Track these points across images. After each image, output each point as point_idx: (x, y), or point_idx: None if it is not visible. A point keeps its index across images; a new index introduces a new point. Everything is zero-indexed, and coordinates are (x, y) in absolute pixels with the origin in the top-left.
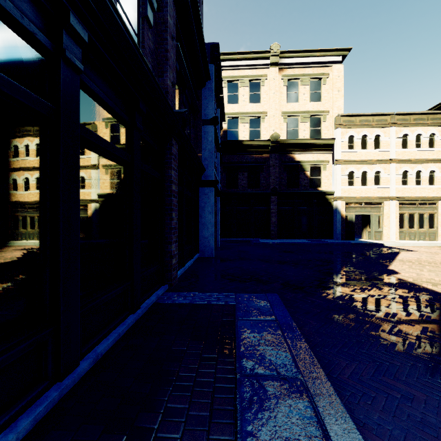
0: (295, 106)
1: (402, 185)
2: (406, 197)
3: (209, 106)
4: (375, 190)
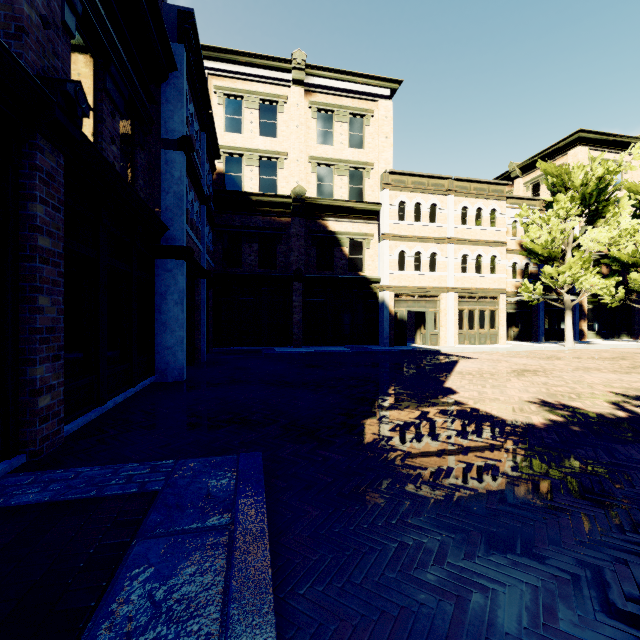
0: (328, 150)
1: (461, 272)
2: (466, 288)
3: (174, 116)
4: (430, 278)
